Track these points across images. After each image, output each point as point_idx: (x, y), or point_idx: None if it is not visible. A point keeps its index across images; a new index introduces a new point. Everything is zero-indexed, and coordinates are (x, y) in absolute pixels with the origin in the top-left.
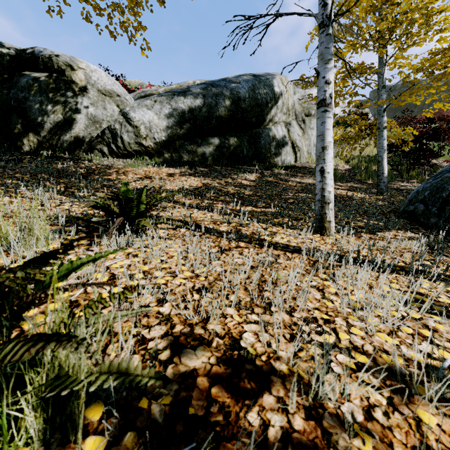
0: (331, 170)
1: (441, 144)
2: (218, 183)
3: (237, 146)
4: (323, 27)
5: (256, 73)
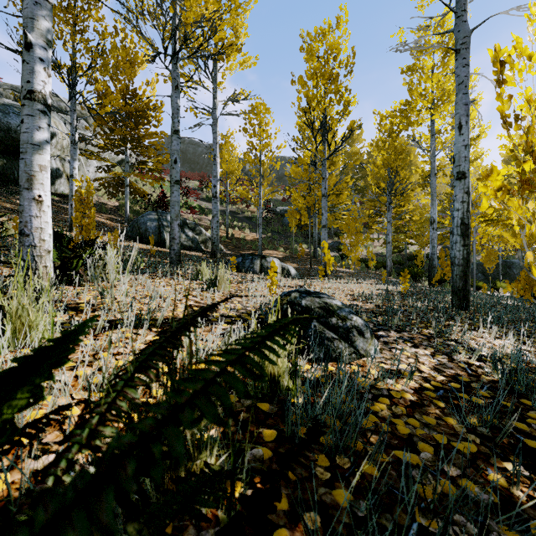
0: None
1: (188, 200)
2: None
3: (6, 168)
4: (72, 143)
5: None
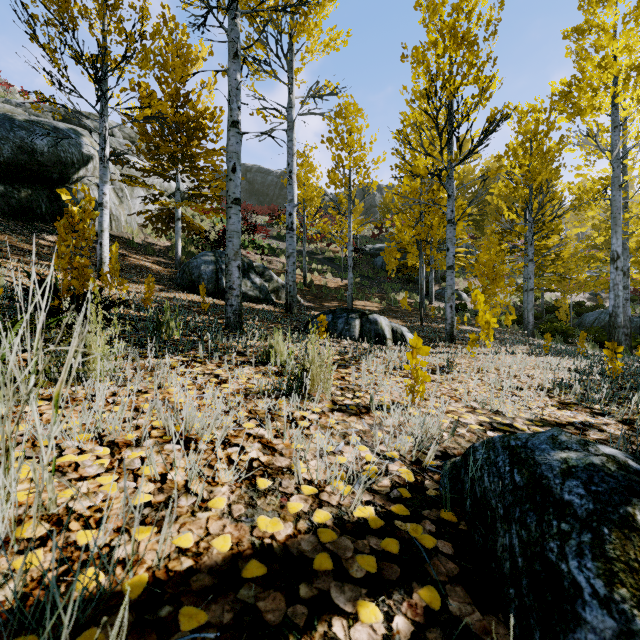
0: (107, 244)
1: (255, 238)
2: (8, 238)
3: (31, 200)
4: (102, 161)
5: (60, 125)
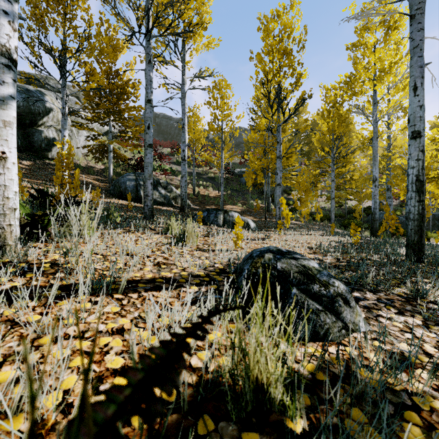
0: None
1: (161, 164)
2: None
3: None
4: (63, 115)
5: (30, 88)
